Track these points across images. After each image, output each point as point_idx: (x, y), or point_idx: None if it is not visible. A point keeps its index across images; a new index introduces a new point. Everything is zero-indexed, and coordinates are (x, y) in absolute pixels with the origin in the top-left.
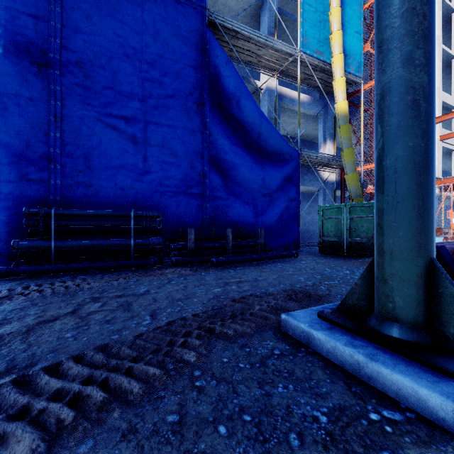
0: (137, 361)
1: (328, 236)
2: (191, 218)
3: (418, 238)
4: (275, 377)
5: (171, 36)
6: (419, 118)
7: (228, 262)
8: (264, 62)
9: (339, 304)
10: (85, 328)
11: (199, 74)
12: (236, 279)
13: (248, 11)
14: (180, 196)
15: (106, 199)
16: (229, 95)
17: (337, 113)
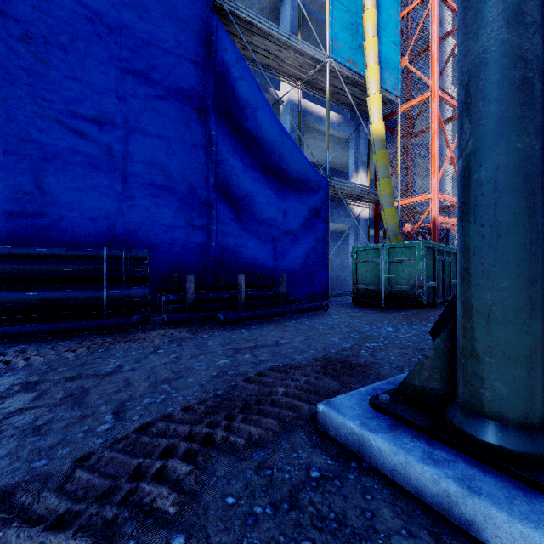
0: (66, 522)
1: (363, 283)
2: (192, 260)
3: (531, 291)
4: (316, 532)
5: (163, 17)
6: (532, 105)
7: (239, 318)
8: (285, 67)
9: (399, 385)
10: None
11: (202, 73)
12: (251, 344)
13: (266, 4)
14: (176, 231)
15: (67, 234)
16: (242, 103)
17: (372, 135)
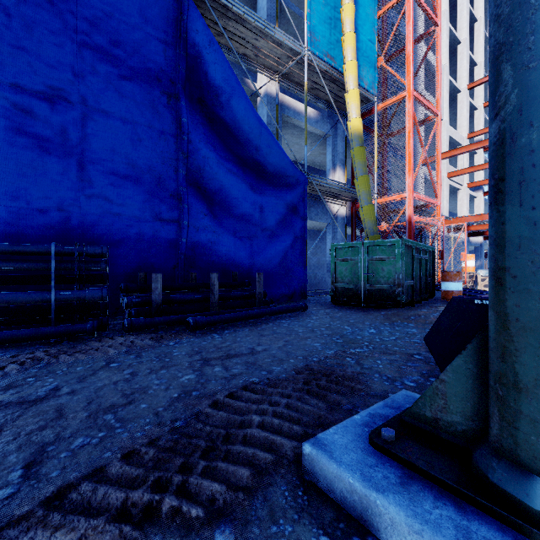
0: None
1: (342, 282)
2: (160, 257)
3: None
4: None
5: None
6: None
7: (212, 322)
8: (262, 57)
9: (404, 414)
10: None
11: (172, 54)
12: (222, 353)
13: None
14: (142, 225)
15: (11, 226)
16: (216, 89)
17: (350, 132)
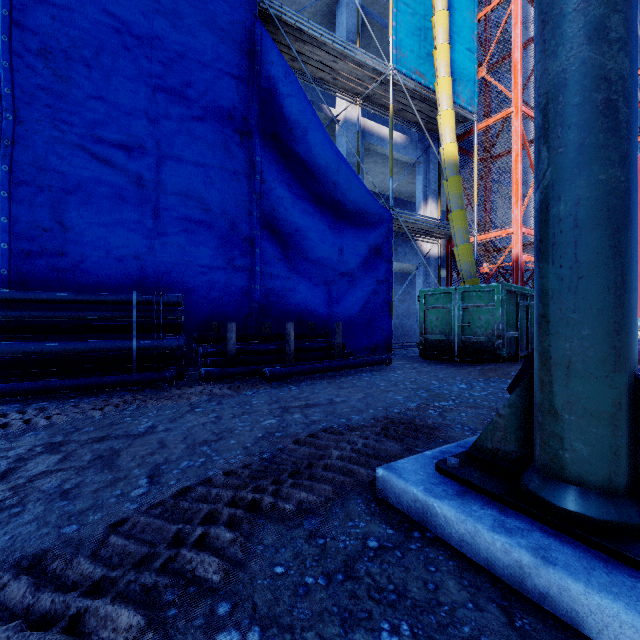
0: (102, 589)
1: (433, 333)
2: (233, 306)
3: (616, 340)
4: (373, 603)
5: (200, 26)
6: (617, 131)
7: (288, 373)
8: (341, 80)
9: (470, 448)
10: (15, 510)
11: (245, 89)
12: (301, 402)
13: (319, 7)
14: (215, 272)
15: (91, 276)
16: (290, 123)
17: (443, 159)
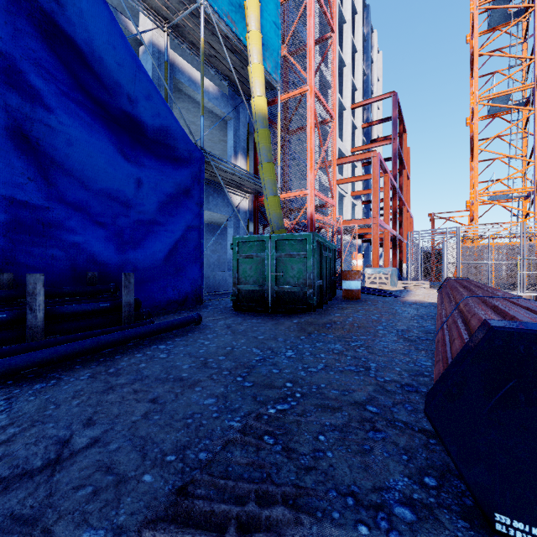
0: None
1: (247, 283)
2: None
3: None
4: None
5: None
6: None
7: (6, 370)
8: None
9: None
10: None
11: None
12: None
13: None
14: None
15: None
16: None
17: (254, 111)
